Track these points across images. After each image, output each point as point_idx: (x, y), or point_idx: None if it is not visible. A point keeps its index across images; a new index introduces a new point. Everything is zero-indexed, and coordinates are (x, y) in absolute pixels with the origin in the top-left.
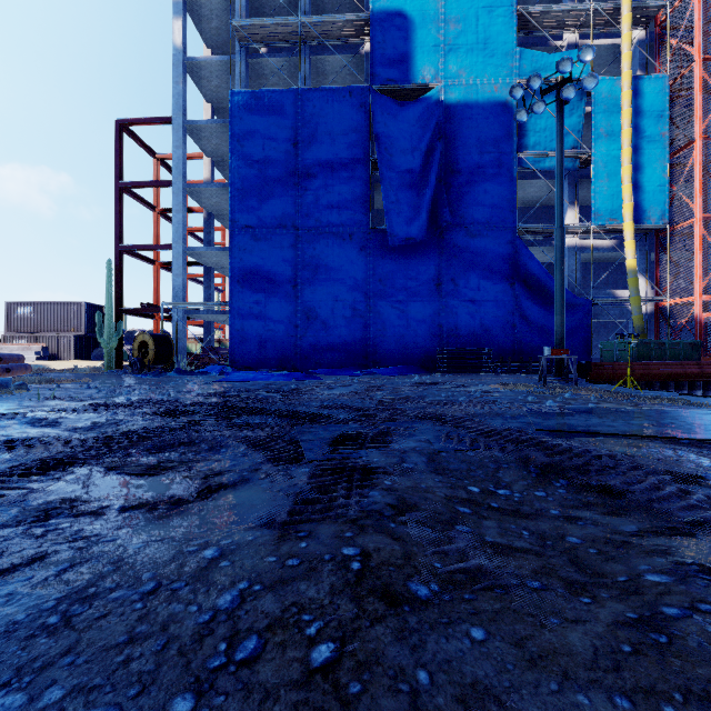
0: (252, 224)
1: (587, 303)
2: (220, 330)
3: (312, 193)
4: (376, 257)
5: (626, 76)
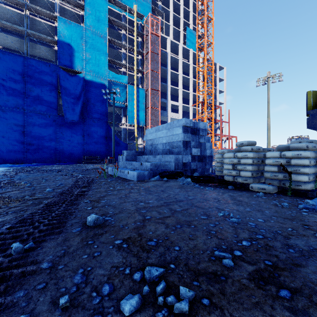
0: (0, 104)
1: (126, 144)
2: None
3: (32, 97)
4: (60, 124)
5: (135, 87)
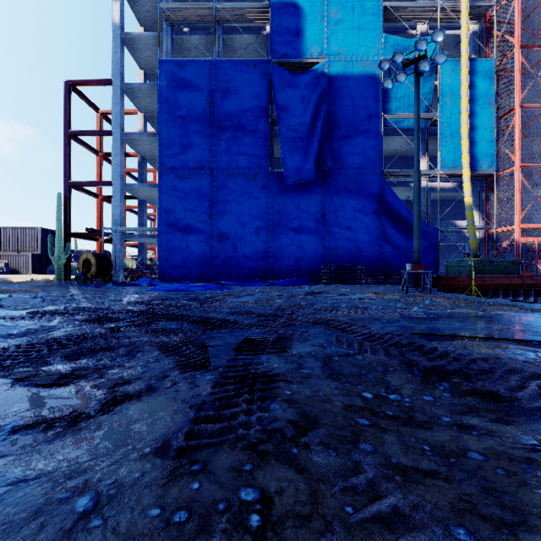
0: (176, 166)
1: (435, 231)
2: (152, 250)
3: (224, 142)
4: (274, 193)
5: (464, 58)
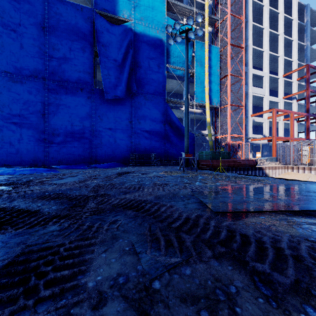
0: (10, 71)
1: (193, 135)
2: None
3: (56, 60)
4: (97, 103)
5: (206, 43)
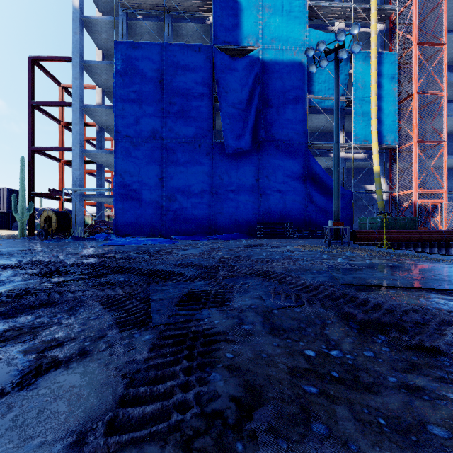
0: (131, 135)
1: (350, 193)
2: (110, 209)
3: (173, 115)
4: (216, 160)
5: (373, 51)
